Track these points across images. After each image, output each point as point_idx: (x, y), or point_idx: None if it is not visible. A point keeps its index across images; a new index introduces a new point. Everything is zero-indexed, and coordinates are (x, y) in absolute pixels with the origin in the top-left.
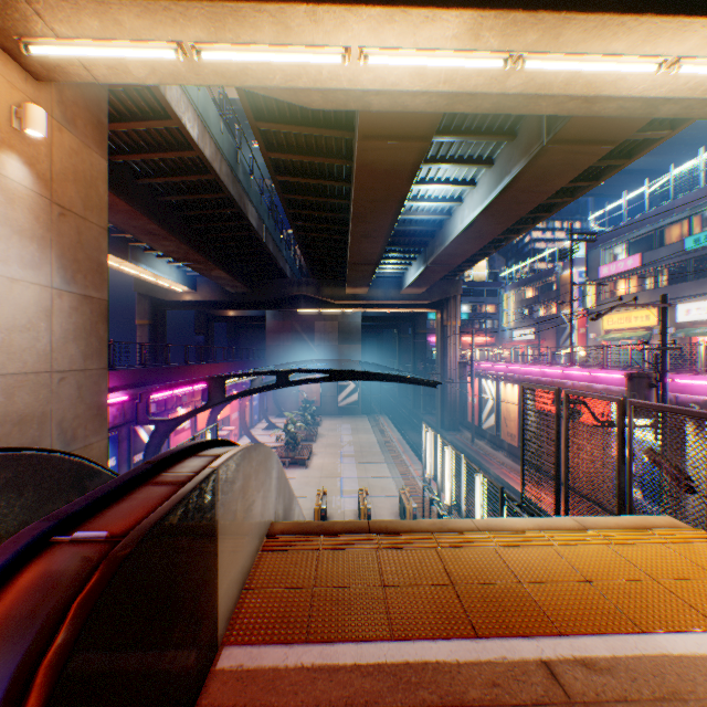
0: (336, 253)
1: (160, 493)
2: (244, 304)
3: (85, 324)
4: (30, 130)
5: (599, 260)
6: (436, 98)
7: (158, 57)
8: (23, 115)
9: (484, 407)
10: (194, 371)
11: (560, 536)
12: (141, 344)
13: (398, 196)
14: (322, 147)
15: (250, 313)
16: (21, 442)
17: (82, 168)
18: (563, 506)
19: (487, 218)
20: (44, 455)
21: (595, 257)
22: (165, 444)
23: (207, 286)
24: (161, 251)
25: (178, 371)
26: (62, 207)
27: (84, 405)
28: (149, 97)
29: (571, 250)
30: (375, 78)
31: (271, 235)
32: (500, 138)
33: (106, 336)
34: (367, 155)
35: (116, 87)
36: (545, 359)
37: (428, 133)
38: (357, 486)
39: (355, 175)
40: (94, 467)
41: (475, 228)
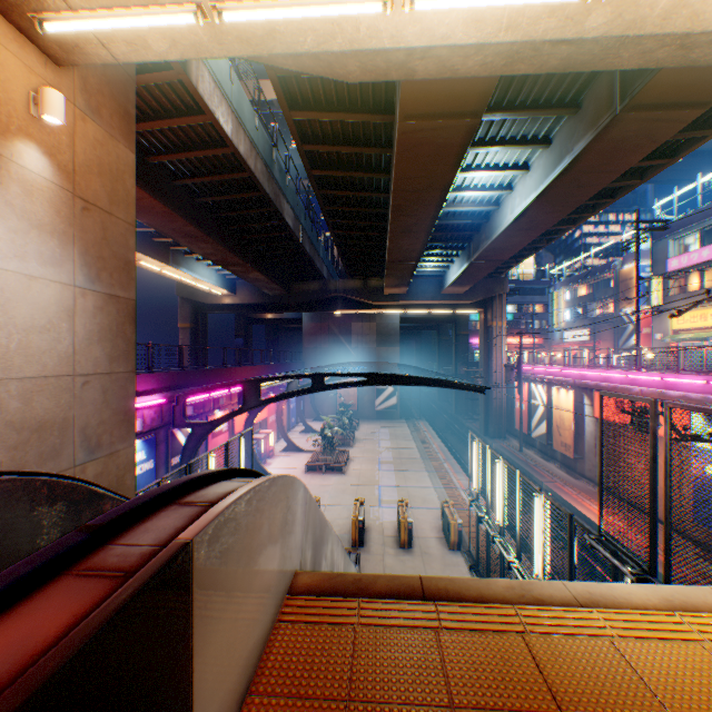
0: (374, 252)
1: (74, 602)
2: (281, 306)
3: (111, 325)
4: (47, 117)
5: (667, 251)
6: (493, 58)
7: (177, 26)
8: (40, 100)
9: (533, 413)
10: (232, 374)
11: (708, 624)
12: (180, 346)
13: (441, 184)
14: (359, 136)
15: (287, 315)
16: (40, 450)
17: (107, 160)
18: (664, 549)
19: (542, 205)
20: (22, 480)
21: (663, 249)
22: (202, 447)
23: (245, 289)
24: (200, 254)
25: (215, 374)
26: (85, 201)
27: (110, 411)
28: (182, 92)
29: (637, 240)
30: (421, 31)
31: (307, 235)
32: (561, 112)
33: (134, 337)
34: (408, 138)
35: (148, 82)
36: (601, 362)
37: (478, 107)
38: (396, 496)
39: (395, 162)
40: (92, 490)
41: (527, 217)
